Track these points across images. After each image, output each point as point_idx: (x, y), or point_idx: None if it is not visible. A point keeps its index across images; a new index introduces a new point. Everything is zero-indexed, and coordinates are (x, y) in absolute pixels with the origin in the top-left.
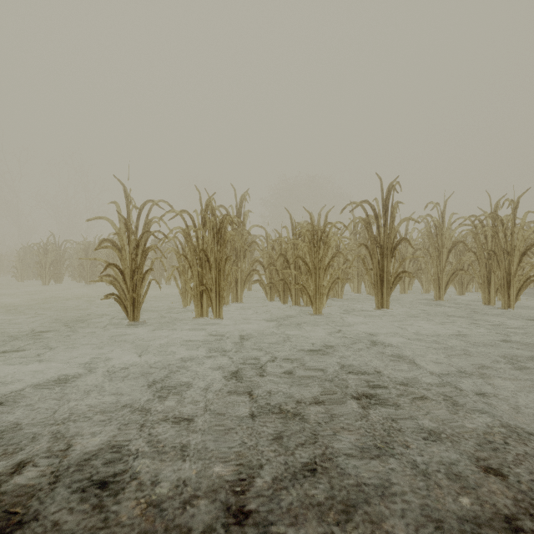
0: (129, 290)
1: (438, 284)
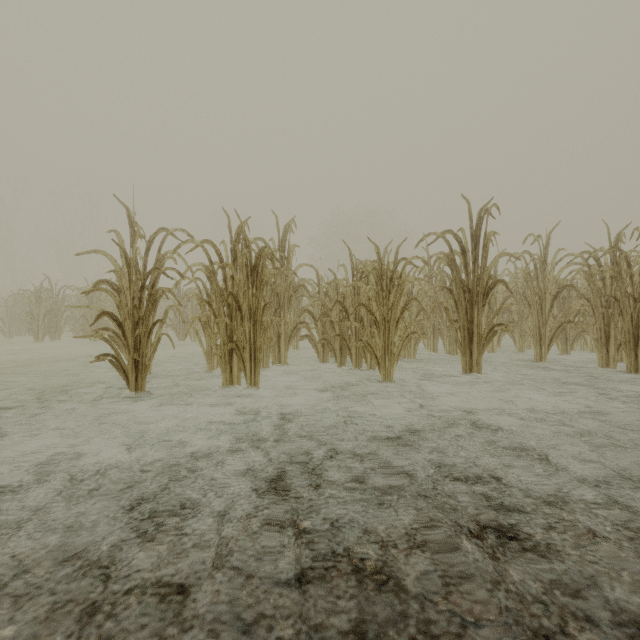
0: (130, 349)
1: (539, 341)
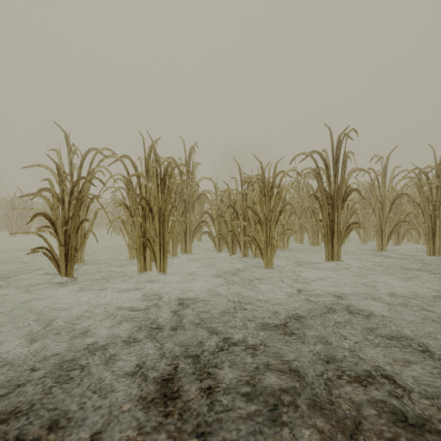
0: (61, 243)
1: (380, 235)
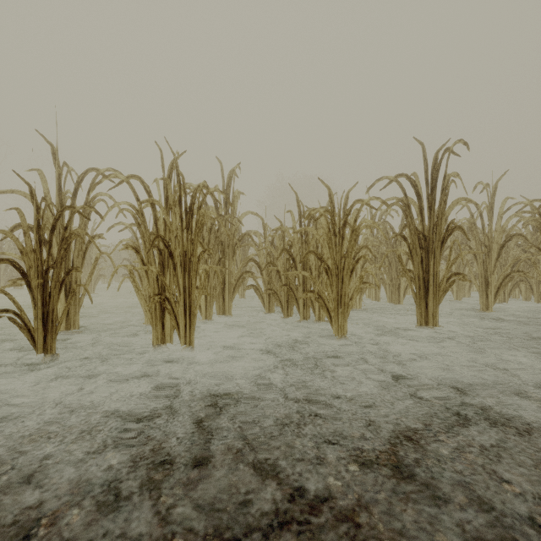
0: (36, 304)
1: (485, 290)
